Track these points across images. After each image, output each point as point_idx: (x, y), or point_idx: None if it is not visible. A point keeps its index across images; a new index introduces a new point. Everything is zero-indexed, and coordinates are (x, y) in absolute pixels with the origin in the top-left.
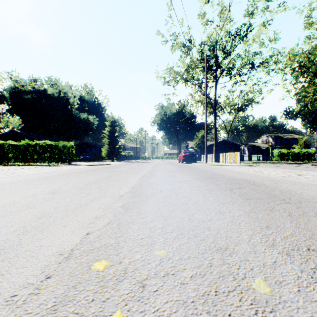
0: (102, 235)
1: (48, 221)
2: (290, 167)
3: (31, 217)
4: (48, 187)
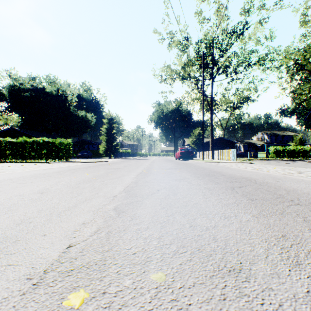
0: (86, 248)
1: (26, 229)
2: (287, 164)
3: (8, 223)
4: (38, 186)
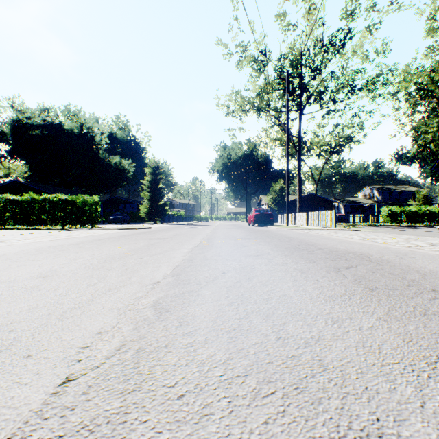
0: (95, 385)
1: None
2: (410, 232)
3: None
4: (41, 266)
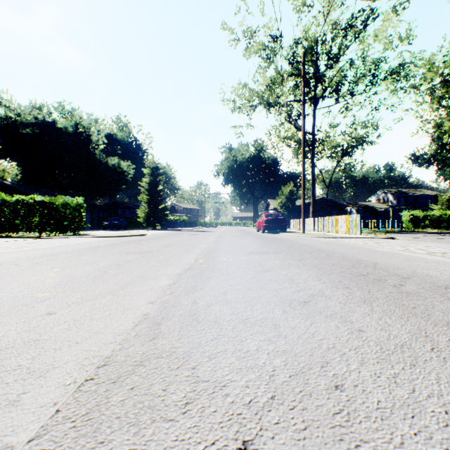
0: None
1: None
2: None
3: None
4: None
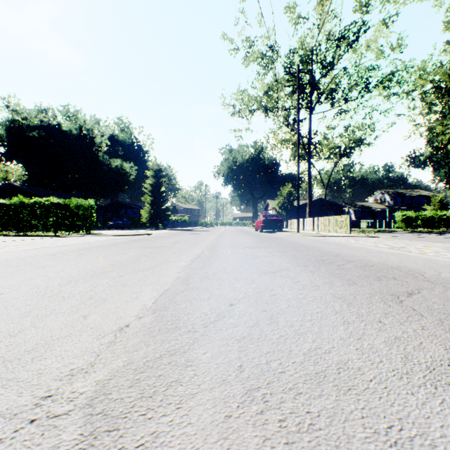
0: None
1: None
2: (436, 239)
3: None
4: None
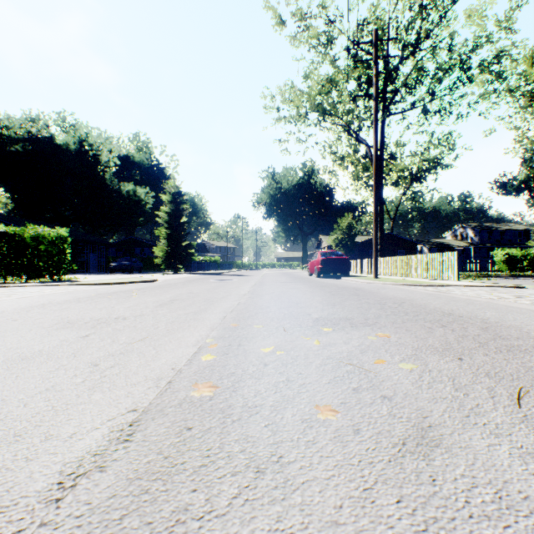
0: None
1: None
2: None
3: None
4: None
